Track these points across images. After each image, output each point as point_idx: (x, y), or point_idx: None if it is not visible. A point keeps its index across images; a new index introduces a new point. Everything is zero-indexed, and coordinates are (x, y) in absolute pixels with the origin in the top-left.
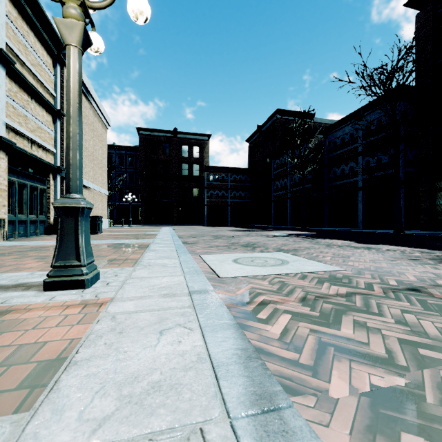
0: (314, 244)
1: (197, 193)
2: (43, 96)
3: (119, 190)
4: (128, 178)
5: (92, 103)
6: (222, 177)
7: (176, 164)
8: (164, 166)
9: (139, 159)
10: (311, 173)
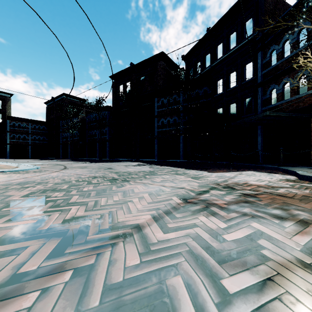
0: (57, 162)
1: None
2: None
3: None
4: None
5: None
6: (23, 125)
7: None
8: None
9: None
10: (79, 132)
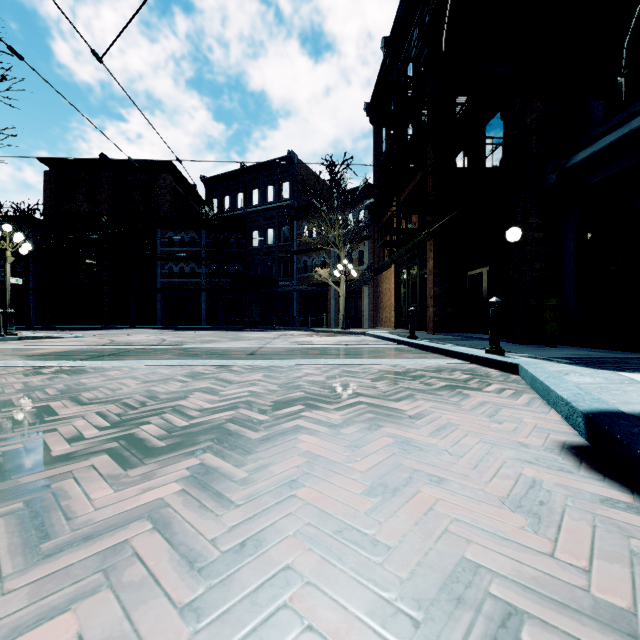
0: None
1: None
2: None
3: None
4: None
5: None
6: None
7: None
8: None
9: None
10: None
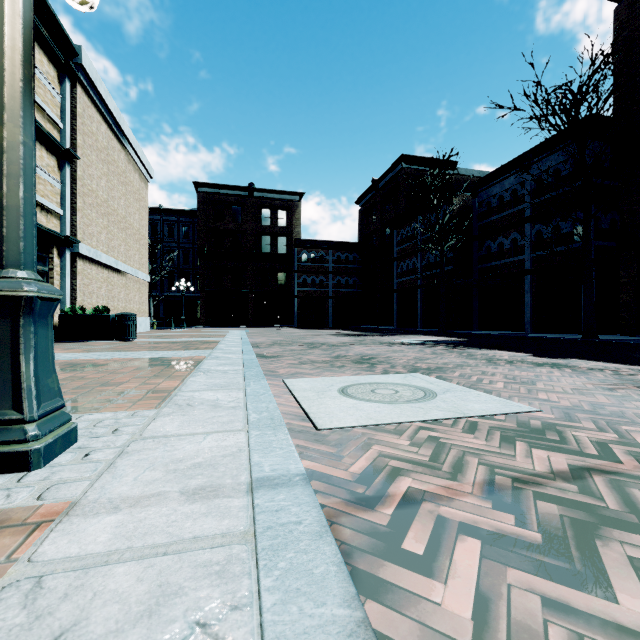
0: (467, 359)
1: (283, 279)
2: (40, 126)
3: (167, 275)
4: (182, 257)
5: (124, 142)
6: (320, 256)
7: (252, 237)
8: (235, 240)
9: (197, 229)
10: (453, 249)
